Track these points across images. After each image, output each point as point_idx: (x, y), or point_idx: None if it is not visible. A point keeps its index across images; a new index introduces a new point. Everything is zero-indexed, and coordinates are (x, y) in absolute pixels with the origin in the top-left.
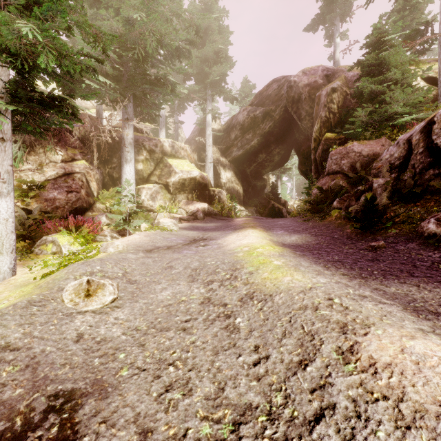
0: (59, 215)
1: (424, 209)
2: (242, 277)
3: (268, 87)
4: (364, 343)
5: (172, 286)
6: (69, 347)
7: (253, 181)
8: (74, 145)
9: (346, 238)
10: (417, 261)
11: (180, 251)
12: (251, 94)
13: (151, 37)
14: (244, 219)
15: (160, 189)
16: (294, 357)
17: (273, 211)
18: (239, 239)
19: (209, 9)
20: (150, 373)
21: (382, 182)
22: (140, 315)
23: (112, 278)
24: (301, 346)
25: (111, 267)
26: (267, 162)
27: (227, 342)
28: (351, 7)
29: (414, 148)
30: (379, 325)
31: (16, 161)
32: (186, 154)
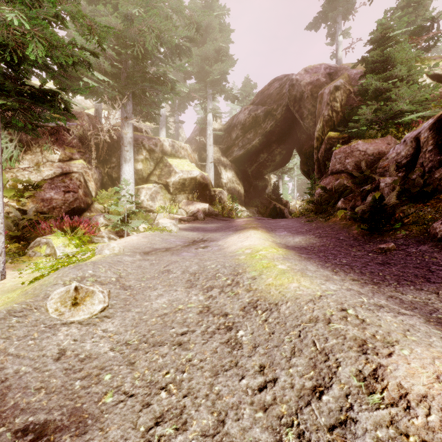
0: (56, 215)
1: (435, 210)
2: (245, 283)
3: (269, 86)
4: (390, 367)
5: (169, 292)
6: (48, 367)
7: (255, 181)
8: (72, 144)
9: (353, 240)
10: (432, 265)
11: (179, 253)
12: (252, 93)
13: (151, 34)
14: (246, 220)
15: (160, 189)
16: (306, 382)
17: (275, 212)
18: (240, 240)
19: (209, 7)
20: (138, 399)
21: (389, 182)
22: (131, 327)
23: (105, 284)
24: (314, 368)
25: (104, 271)
26: (269, 162)
27: (227, 360)
28: (353, 5)
29: (423, 146)
30: (404, 343)
31: (12, 160)
32: (186, 154)
